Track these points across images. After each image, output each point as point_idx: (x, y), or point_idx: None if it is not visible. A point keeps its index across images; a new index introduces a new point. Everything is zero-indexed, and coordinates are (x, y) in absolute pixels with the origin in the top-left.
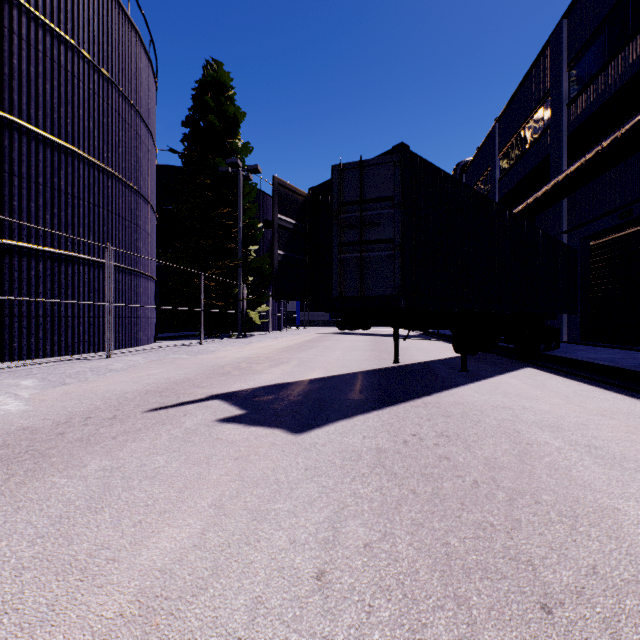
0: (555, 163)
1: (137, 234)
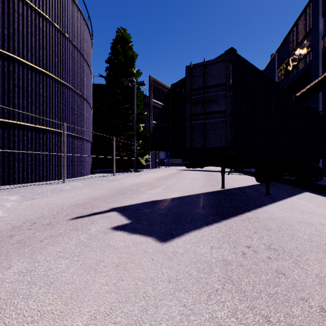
0: (314, 71)
1: (81, 118)
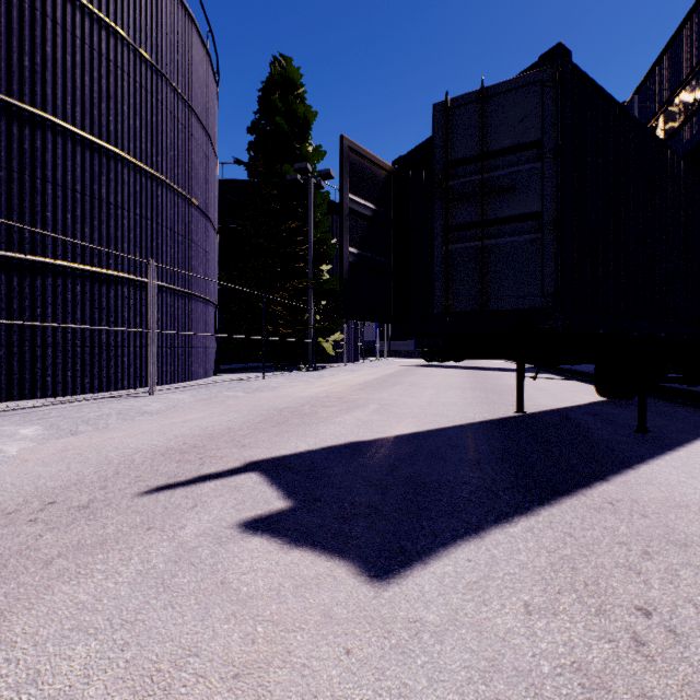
0: None
1: (192, 251)
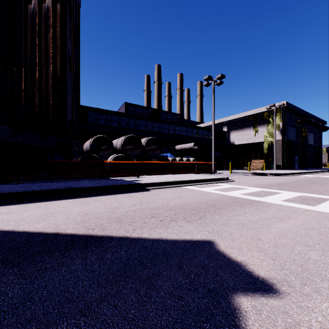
0: None
1: None
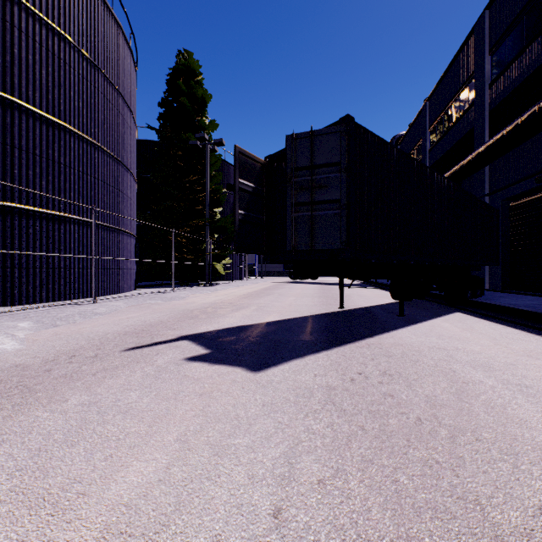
0: (479, 135)
1: (120, 198)
